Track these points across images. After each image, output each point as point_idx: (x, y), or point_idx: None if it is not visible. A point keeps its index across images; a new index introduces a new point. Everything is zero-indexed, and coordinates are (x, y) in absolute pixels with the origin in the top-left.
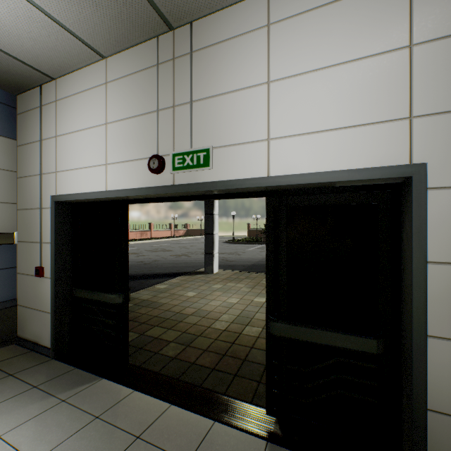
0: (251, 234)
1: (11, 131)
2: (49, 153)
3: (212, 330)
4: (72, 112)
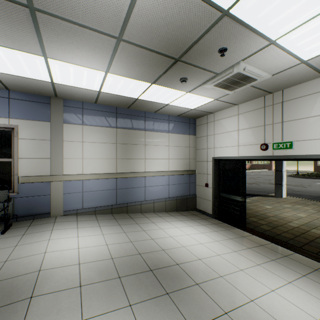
0: (319, 169)
1: (194, 132)
2: (210, 140)
3: (287, 225)
4: (221, 125)
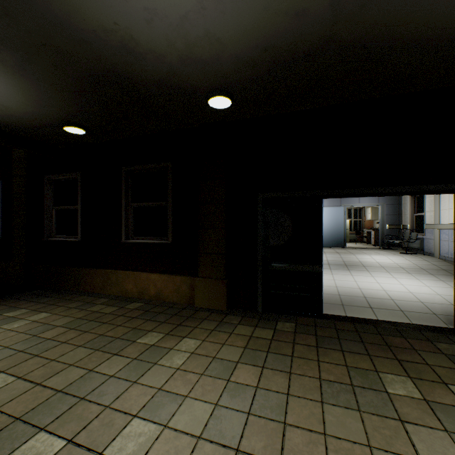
0: None
1: None
2: None
3: None
4: None
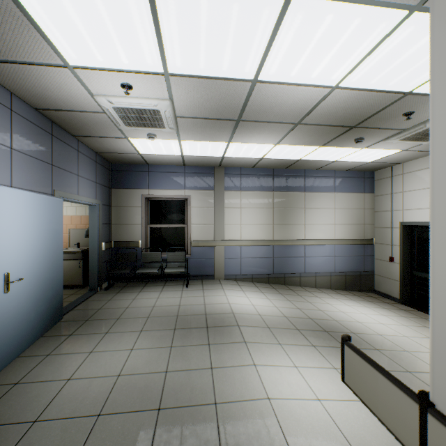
0: None
1: (371, 189)
2: (397, 200)
3: None
4: (414, 180)
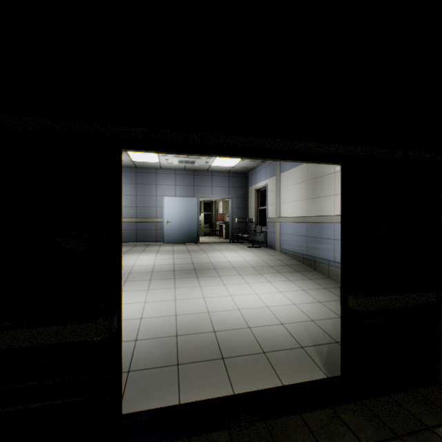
0: None
1: None
2: None
3: None
4: None
